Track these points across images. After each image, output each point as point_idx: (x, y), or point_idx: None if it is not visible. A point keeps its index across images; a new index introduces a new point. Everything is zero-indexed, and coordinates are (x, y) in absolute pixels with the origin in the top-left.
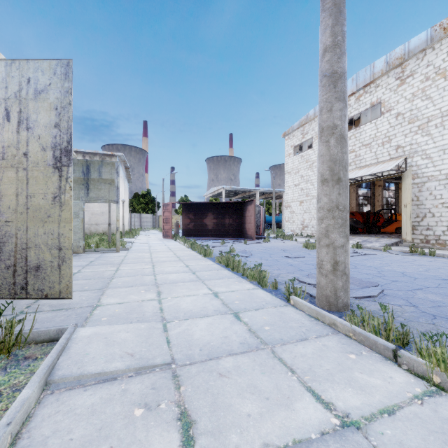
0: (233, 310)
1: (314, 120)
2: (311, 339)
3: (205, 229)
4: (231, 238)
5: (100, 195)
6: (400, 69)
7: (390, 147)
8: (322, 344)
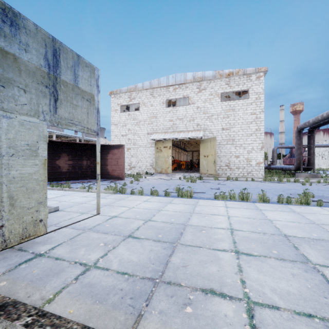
0: None
1: (141, 91)
2: None
3: (58, 171)
4: (92, 179)
5: (75, 117)
6: (199, 84)
7: (194, 123)
8: None
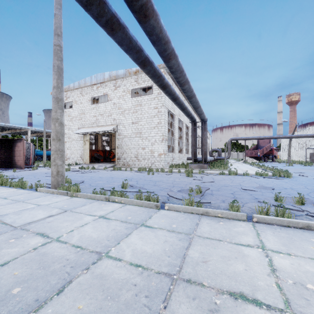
0: (3, 197)
1: (74, 90)
2: (41, 197)
3: None
4: None
5: None
6: (115, 82)
7: (111, 118)
8: (45, 197)
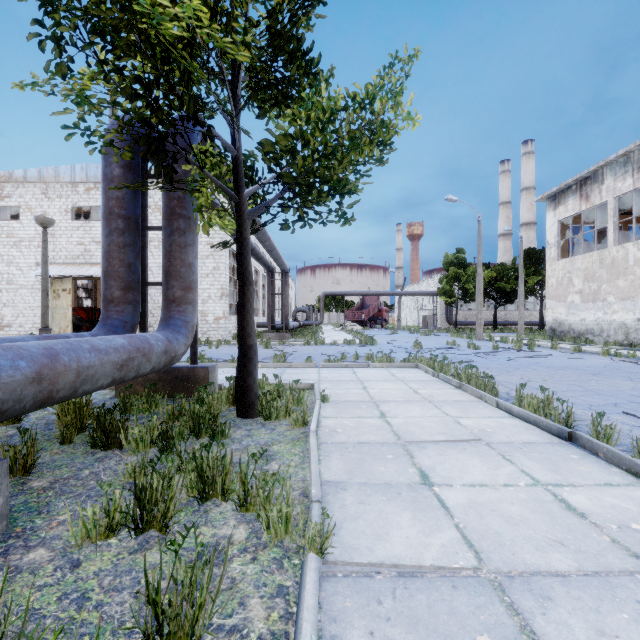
0: None
1: (24, 184)
2: None
3: None
4: None
5: None
6: None
7: None
8: None
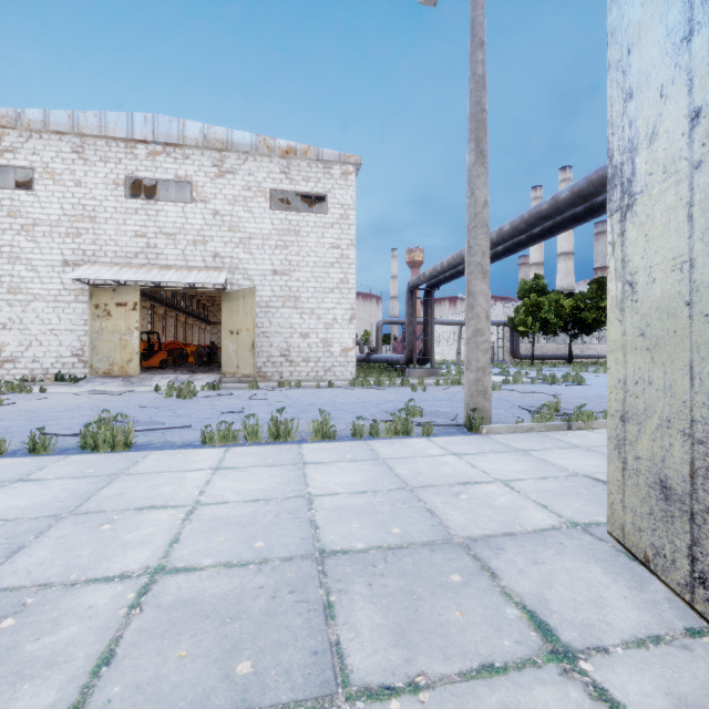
0: (515, 450)
1: (41, 134)
2: (557, 438)
3: None
4: None
5: None
6: (219, 156)
7: (206, 251)
8: (560, 437)
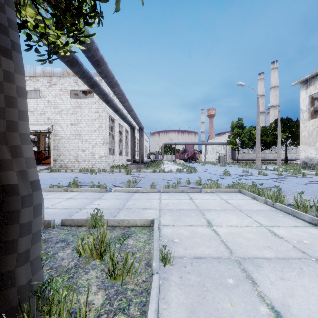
0: None
1: None
2: None
3: None
4: None
5: None
6: (50, 79)
7: (45, 117)
8: None
